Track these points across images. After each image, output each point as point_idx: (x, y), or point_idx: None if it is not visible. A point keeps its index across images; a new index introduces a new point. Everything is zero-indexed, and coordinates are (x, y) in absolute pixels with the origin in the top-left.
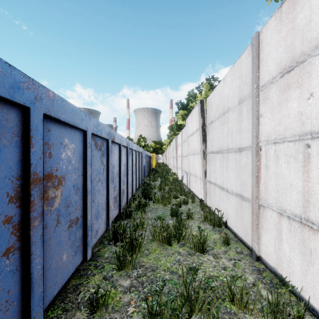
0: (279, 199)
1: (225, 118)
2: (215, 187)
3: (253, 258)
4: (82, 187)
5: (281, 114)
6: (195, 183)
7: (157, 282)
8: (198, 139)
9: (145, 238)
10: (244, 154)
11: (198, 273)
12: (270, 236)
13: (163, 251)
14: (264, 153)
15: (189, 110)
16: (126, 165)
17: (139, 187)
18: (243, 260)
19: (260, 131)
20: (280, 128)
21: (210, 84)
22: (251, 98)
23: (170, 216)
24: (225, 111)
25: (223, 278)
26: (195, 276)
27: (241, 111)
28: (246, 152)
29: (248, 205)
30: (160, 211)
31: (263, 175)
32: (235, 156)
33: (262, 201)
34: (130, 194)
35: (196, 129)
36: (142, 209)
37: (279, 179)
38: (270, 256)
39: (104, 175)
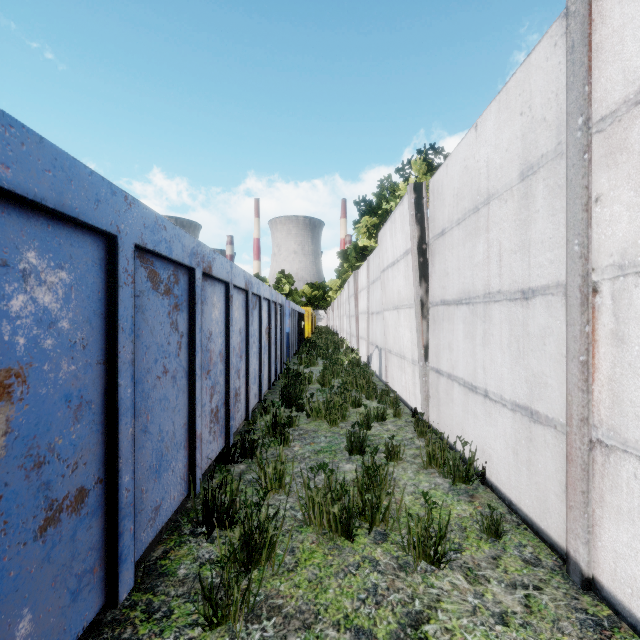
0: None
1: (479, 220)
2: (452, 383)
3: (573, 583)
4: (104, 397)
5: None
6: (400, 371)
7: None
8: (409, 274)
9: (287, 515)
10: (539, 306)
11: (432, 636)
12: (632, 532)
13: (333, 557)
14: (609, 302)
15: (382, 216)
16: (244, 333)
17: (278, 380)
18: (547, 588)
19: (594, 241)
20: None
21: (427, 162)
22: (567, 156)
23: (347, 452)
24: (479, 204)
25: None
26: None
27: (531, 197)
28: (547, 299)
29: (554, 437)
30: (323, 439)
31: (607, 361)
32: (509, 311)
33: (602, 432)
34: (256, 397)
35: (402, 251)
36: (282, 435)
37: None
38: (634, 589)
39: (183, 359)
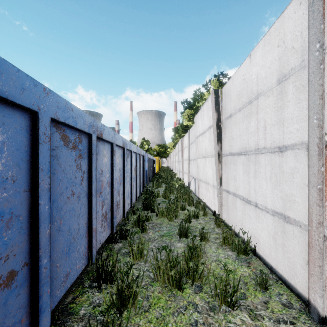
0: None
1: (252, 108)
2: (236, 198)
3: (313, 319)
4: (29, 212)
5: None
6: (206, 191)
7: None
8: (211, 139)
9: (145, 275)
10: (289, 155)
11: None
12: None
13: (171, 302)
14: None
15: (196, 109)
16: (122, 170)
17: (141, 195)
18: (298, 323)
19: (326, 117)
20: None
21: (219, 81)
22: (308, 67)
23: (178, 236)
24: (252, 99)
25: None
26: None
27: (284, 93)
28: (295, 152)
29: (299, 232)
30: (165, 228)
31: None
32: (270, 159)
33: None
34: (129, 205)
35: (208, 126)
36: (142, 226)
37: None
38: None
39: (84, 186)
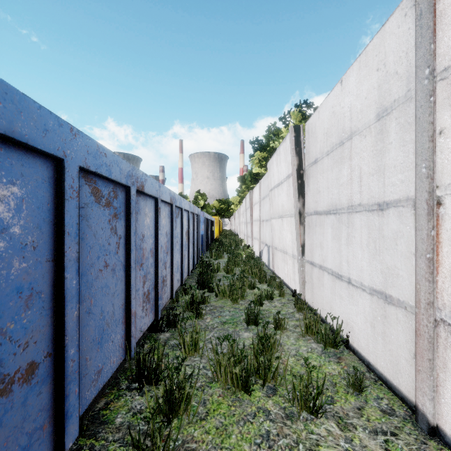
0: None
1: (343, 152)
2: (323, 272)
3: (421, 430)
4: (53, 288)
5: None
6: (283, 263)
7: None
8: (290, 192)
9: (200, 373)
10: (392, 215)
11: None
12: None
13: (235, 408)
14: None
15: (270, 151)
16: (170, 235)
17: (195, 269)
18: (402, 434)
19: (438, 165)
20: None
21: (302, 113)
22: (415, 99)
23: (245, 323)
24: (343, 139)
25: None
26: None
27: (385, 132)
28: (399, 210)
29: (404, 316)
30: (228, 313)
31: (449, 258)
32: (367, 219)
33: (445, 313)
34: (178, 282)
35: (285, 175)
36: (197, 310)
37: None
38: None
39: (121, 256)
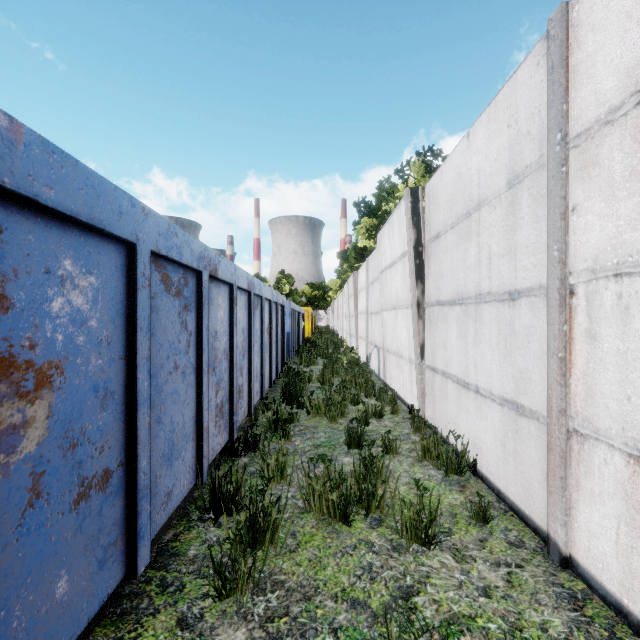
0: (632, 420)
1: (471, 225)
2: (446, 380)
3: (552, 562)
4: (125, 389)
5: (639, 199)
6: (398, 370)
7: (317, 637)
8: (406, 276)
9: (289, 503)
10: (524, 306)
11: (421, 606)
12: (603, 512)
13: (331, 540)
14: (584, 303)
15: (381, 217)
16: (247, 332)
17: (278, 379)
18: (528, 566)
19: (571, 247)
20: (635, 237)
21: (426, 164)
22: (547, 168)
23: (346, 446)
24: (471, 209)
25: (485, 622)
26: (413, 616)
27: (517, 205)
28: (531, 300)
29: (537, 429)
30: (323, 434)
31: (582, 357)
32: (497, 311)
33: (577, 422)
34: (258, 394)
35: (400, 253)
36: (283, 430)
37: (632, 368)
38: (604, 564)
39: (191, 356)
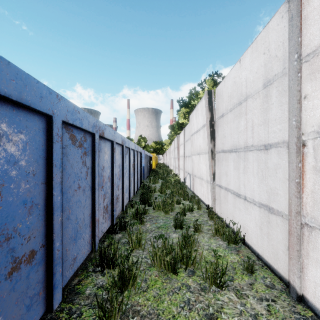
0: None
1: (241, 109)
2: (227, 192)
3: (292, 298)
4: (45, 201)
5: None
6: (200, 186)
7: None
8: (205, 137)
9: (143, 261)
10: (273, 153)
11: None
12: None
13: (166, 284)
14: (311, 151)
15: (191, 108)
16: (121, 167)
17: (138, 190)
18: (279, 301)
19: (303, 119)
20: None
21: (214, 80)
22: (288, 75)
23: (173, 227)
24: (241, 100)
25: None
26: None
27: (269, 96)
28: (278, 149)
29: (281, 221)
30: (161, 221)
31: (310, 182)
32: (257, 156)
33: (307, 219)
34: (127, 199)
35: (202, 125)
36: (140, 219)
37: None
38: None
39: (88, 180)
